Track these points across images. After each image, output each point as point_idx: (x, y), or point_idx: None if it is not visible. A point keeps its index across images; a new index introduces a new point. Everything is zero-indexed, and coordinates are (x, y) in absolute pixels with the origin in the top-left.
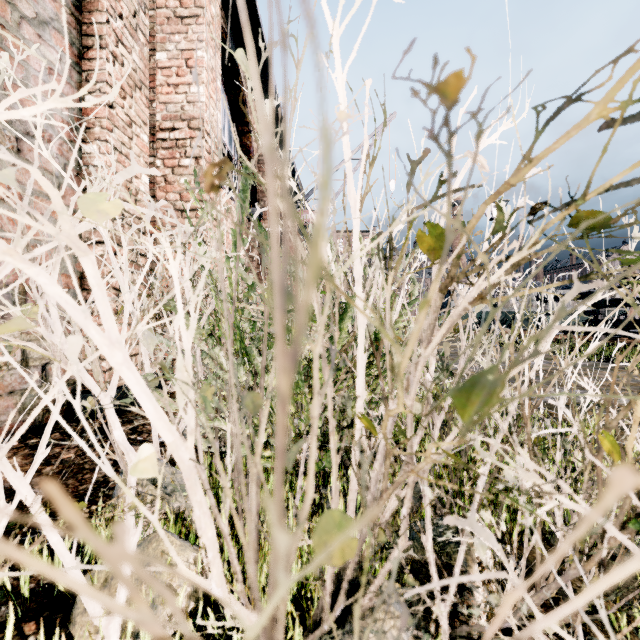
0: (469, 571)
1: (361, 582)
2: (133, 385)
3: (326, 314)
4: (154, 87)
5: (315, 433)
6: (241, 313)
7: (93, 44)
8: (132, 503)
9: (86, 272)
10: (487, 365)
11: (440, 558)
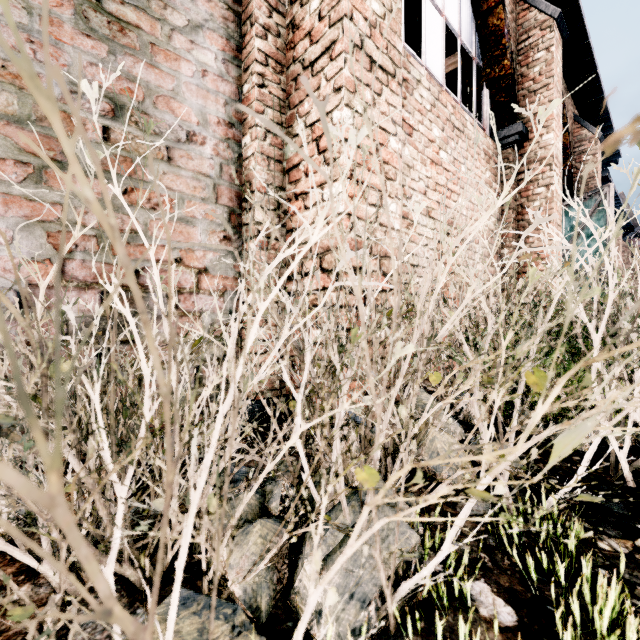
0: None
1: None
2: None
3: None
4: None
5: None
6: None
7: None
8: None
9: None
10: None
11: None
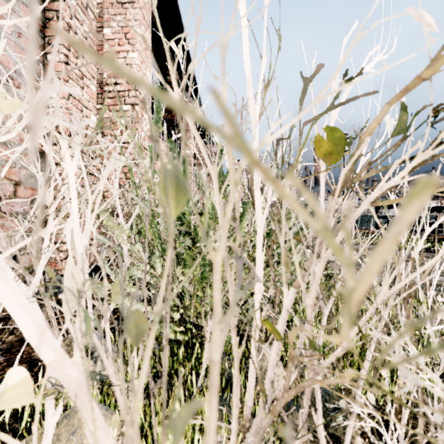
0: (353, 443)
1: None
2: (5, 296)
3: (230, 213)
4: (102, 54)
5: (215, 391)
6: (158, 216)
7: (53, 16)
8: (49, 389)
9: None
10: (388, 266)
11: (326, 428)
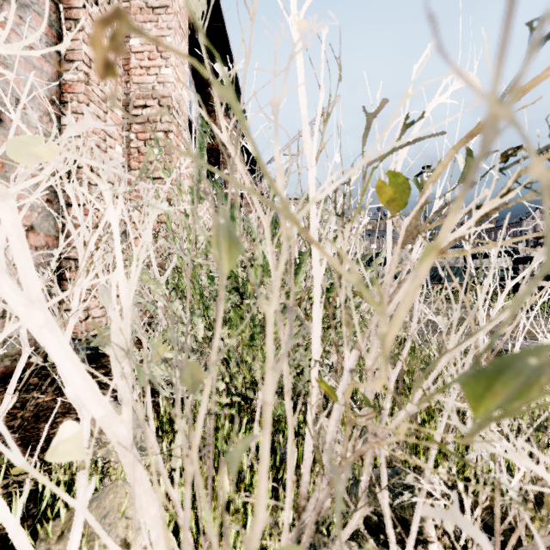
0: (424, 526)
1: (317, 545)
2: (56, 351)
3: (282, 267)
4: (129, 70)
5: (268, 426)
6: (200, 268)
7: (71, 27)
8: (82, 463)
9: (2, 219)
10: (454, 323)
11: (394, 511)
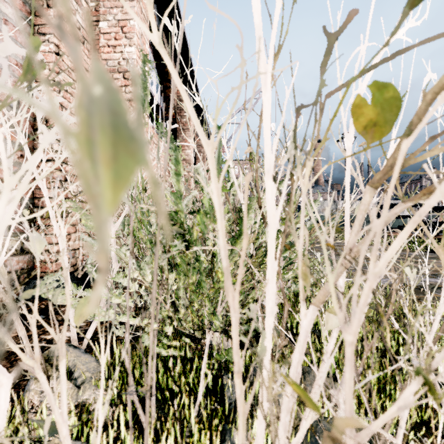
0: None
1: None
2: None
3: None
4: (98, 49)
5: None
6: (147, 215)
7: (43, 4)
8: None
9: None
10: None
11: None
